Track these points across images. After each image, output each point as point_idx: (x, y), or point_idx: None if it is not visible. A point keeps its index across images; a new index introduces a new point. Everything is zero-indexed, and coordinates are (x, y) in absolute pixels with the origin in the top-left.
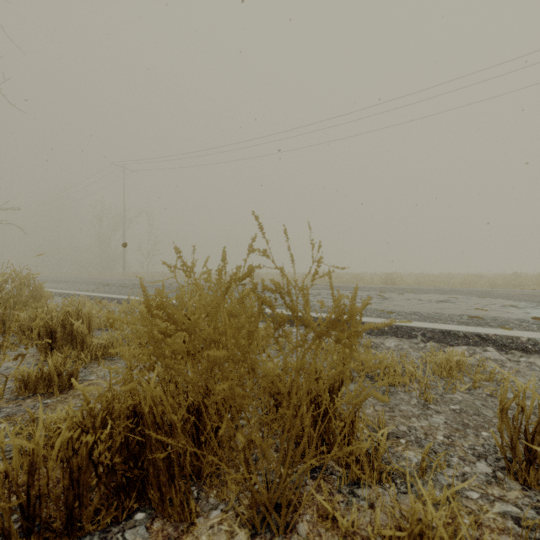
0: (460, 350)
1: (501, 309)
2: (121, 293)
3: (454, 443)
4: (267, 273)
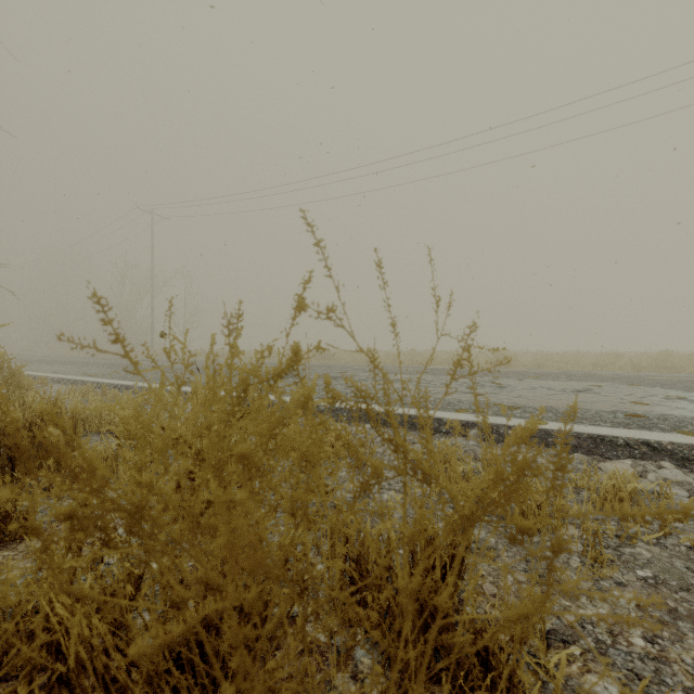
0: (623, 467)
1: (667, 402)
2: (140, 379)
3: (666, 655)
4: (339, 352)
